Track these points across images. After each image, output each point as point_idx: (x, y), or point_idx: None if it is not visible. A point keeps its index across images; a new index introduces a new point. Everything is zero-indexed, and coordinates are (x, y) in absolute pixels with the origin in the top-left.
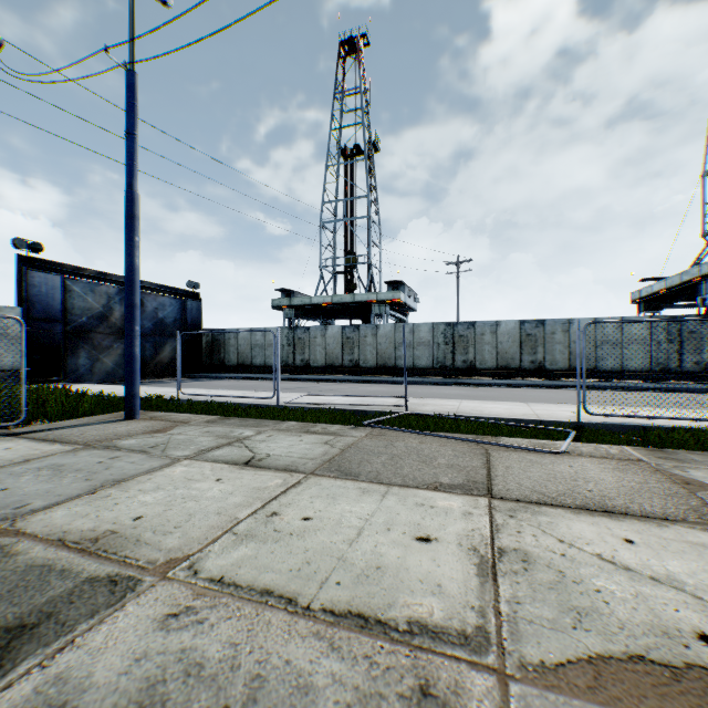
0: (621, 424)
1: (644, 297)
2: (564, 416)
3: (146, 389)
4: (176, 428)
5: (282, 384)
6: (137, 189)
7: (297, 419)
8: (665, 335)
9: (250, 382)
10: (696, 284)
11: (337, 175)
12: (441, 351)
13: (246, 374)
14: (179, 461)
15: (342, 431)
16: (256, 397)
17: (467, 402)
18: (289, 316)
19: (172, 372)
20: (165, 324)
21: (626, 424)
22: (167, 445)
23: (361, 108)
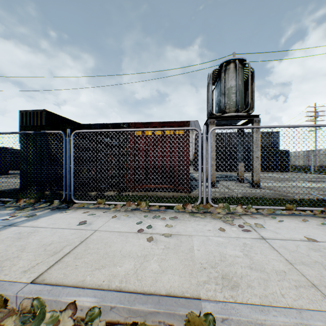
0: None
1: None
2: None
3: None
4: None
5: None
6: None
7: None
8: None
9: None
10: None
11: None
12: None
13: None
14: None
15: None
16: None
17: None
18: None
19: None
20: None
21: None
22: None
23: None
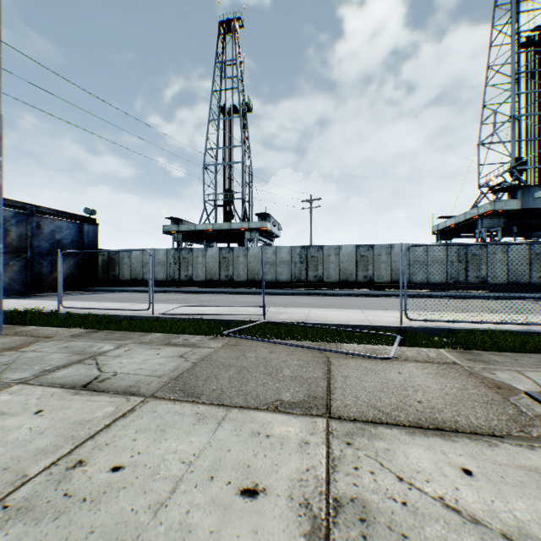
0: (433, 327)
1: (441, 229)
2: (390, 321)
3: (34, 303)
4: (35, 344)
5: (167, 296)
6: (1, 110)
7: (163, 331)
8: (456, 257)
9: (139, 294)
10: (475, 221)
11: (218, 128)
12: (298, 268)
13: (137, 287)
14: (9, 387)
15: (201, 342)
16: (132, 309)
17: (315, 310)
18: (177, 240)
19: (69, 286)
20: (62, 245)
21: (437, 327)
22: (10, 365)
23: (236, 76)
